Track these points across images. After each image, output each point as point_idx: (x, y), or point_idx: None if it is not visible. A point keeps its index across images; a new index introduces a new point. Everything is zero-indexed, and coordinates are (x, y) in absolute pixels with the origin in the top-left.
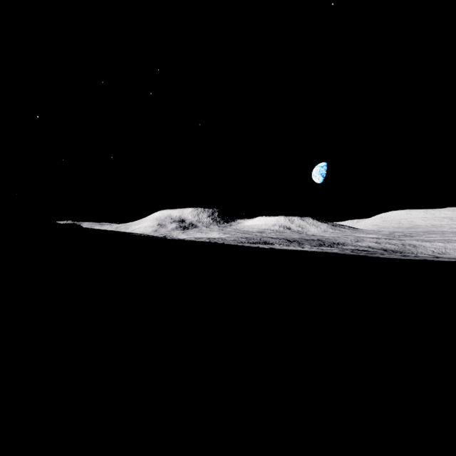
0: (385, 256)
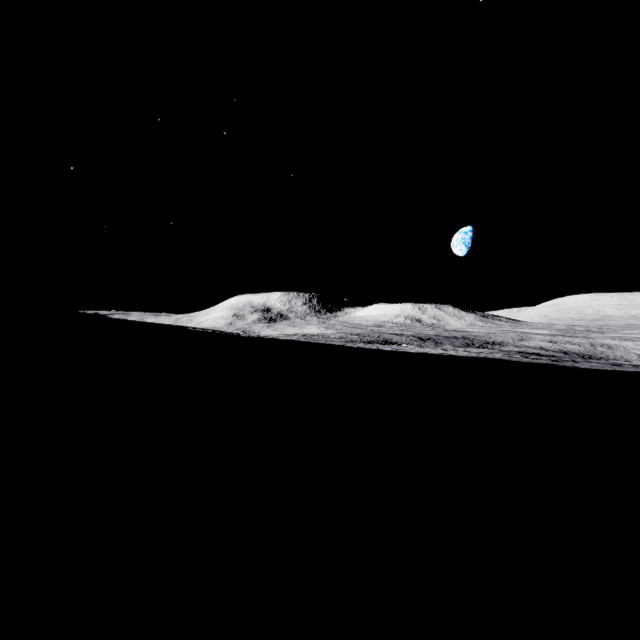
0: (586, 365)
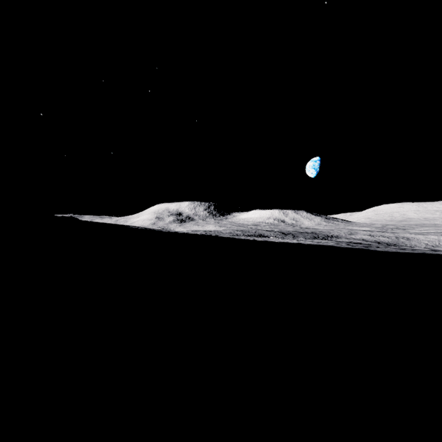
0: (382, 249)
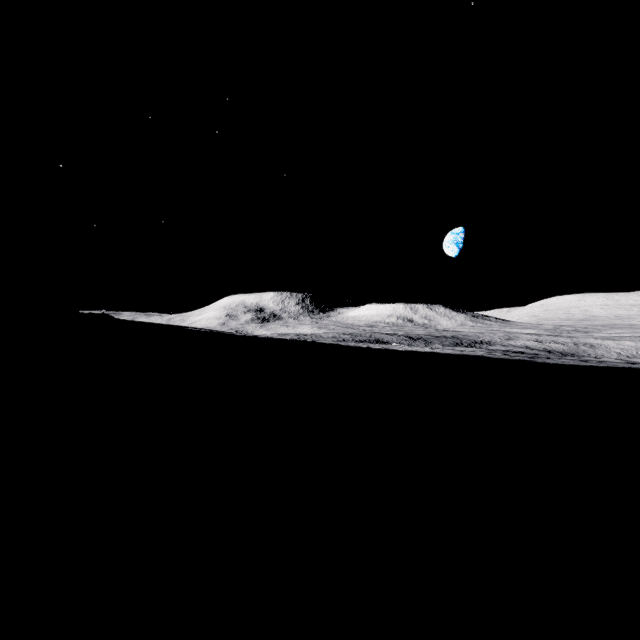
0: (555, 361)
